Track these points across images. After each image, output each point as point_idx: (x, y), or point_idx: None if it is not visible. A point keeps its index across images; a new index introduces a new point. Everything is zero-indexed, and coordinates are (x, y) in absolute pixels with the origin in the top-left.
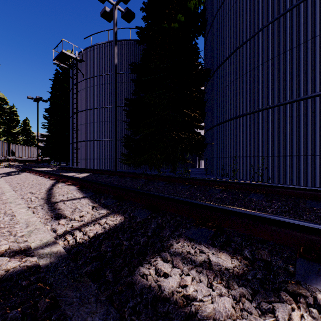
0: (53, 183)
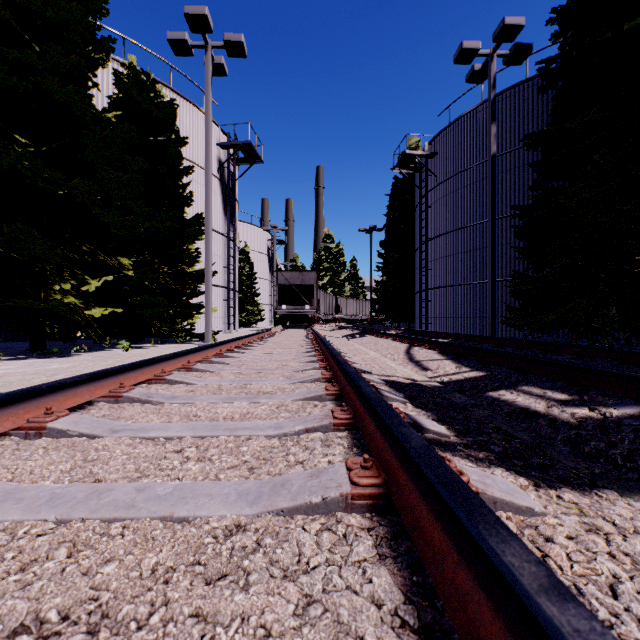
0: (408, 347)
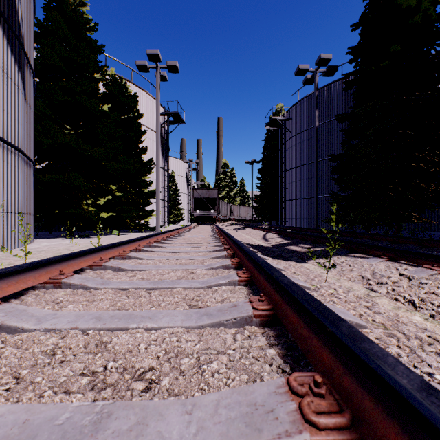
0: (266, 233)
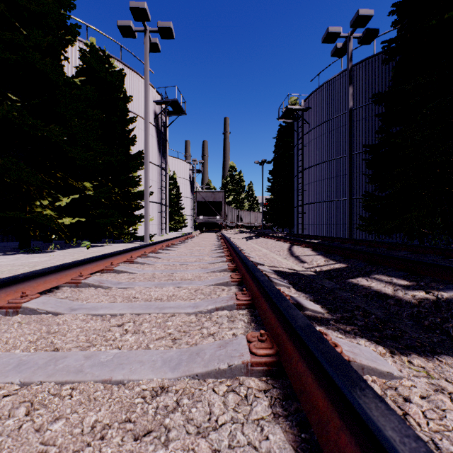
0: (290, 246)
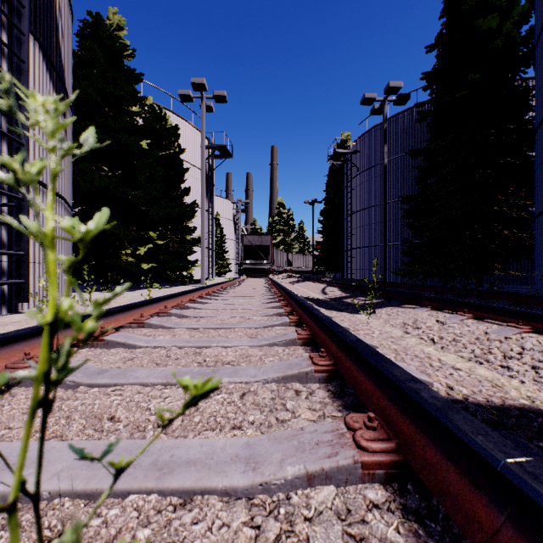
0: (326, 286)
